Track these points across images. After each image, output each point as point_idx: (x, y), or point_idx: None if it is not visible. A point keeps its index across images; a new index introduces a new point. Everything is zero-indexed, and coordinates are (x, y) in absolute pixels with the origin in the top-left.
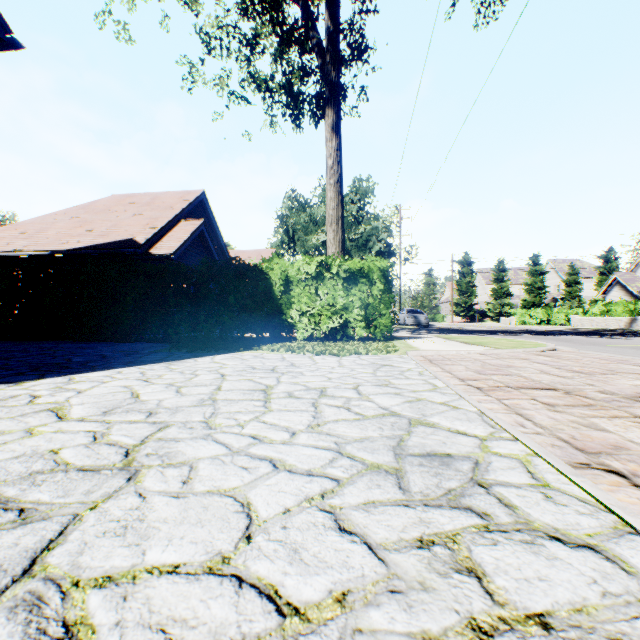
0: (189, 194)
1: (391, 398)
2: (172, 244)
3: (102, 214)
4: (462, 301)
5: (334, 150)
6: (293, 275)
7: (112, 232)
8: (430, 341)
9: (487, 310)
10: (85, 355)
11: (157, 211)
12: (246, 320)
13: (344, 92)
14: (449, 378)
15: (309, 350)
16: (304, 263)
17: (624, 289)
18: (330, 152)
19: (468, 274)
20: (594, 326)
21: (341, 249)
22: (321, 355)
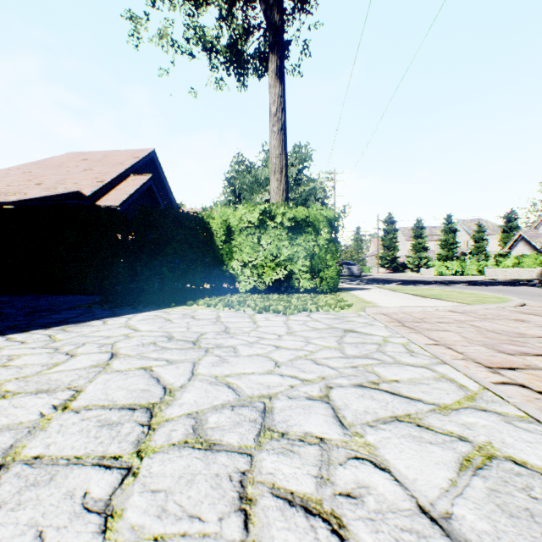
0: (140, 152)
1: (418, 445)
2: (119, 197)
3: (54, 169)
4: (386, 255)
5: (278, 96)
6: (235, 224)
7: (60, 185)
8: (379, 293)
9: (407, 262)
10: None
11: (107, 167)
12: (186, 271)
13: (287, 46)
14: (464, 362)
15: (250, 305)
16: (246, 211)
17: (528, 244)
18: (273, 98)
19: (391, 231)
20: (507, 276)
21: (285, 199)
22: (264, 312)
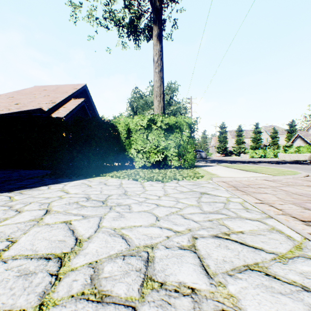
0: (77, 85)
1: (272, 297)
2: (64, 111)
3: (26, 95)
4: (221, 146)
5: (158, 51)
6: (132, 127)
7: (30, 104)
8: (219, 168)
9: (233, 150)
10: None
11: (58, 94)
12: (103, 155)
13: (164, 22)
14: (284, 217)
15: (141, 176)
16: (139, 119)
17: (303, 140)
18: (156, 52)
19: (224, 132)
20: (291, 158)
21: (162, 112)
22: (150, 181)
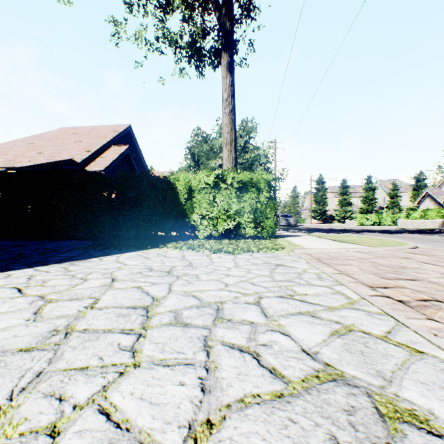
0: (119, 127)
1: (309, 325)
2: (103, 163)
3: (51, 141)
4: (318, 208)
5: (228, 85)
6: (195, 185)
7: (57, 154)
8: (307, 239)
9: (335, 215)
10: (5, 253)
11: (93, 139)
12: (157, 222)
13: (236, 44)
14: (355, 284)
15: (207, 248)
16: (204, 175)
17: (433, 200)
18: (225, 87)
19: (322, 189)
20: (415, 226)
21: (234, 165)
22: (218, 253)
